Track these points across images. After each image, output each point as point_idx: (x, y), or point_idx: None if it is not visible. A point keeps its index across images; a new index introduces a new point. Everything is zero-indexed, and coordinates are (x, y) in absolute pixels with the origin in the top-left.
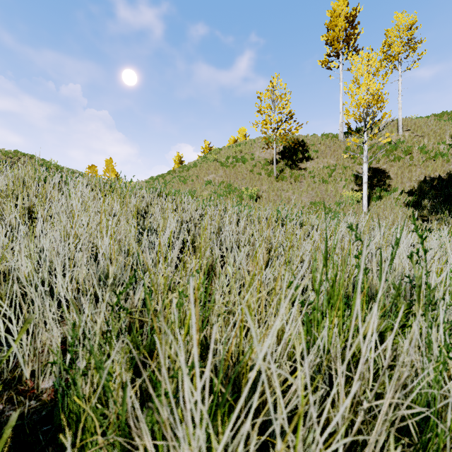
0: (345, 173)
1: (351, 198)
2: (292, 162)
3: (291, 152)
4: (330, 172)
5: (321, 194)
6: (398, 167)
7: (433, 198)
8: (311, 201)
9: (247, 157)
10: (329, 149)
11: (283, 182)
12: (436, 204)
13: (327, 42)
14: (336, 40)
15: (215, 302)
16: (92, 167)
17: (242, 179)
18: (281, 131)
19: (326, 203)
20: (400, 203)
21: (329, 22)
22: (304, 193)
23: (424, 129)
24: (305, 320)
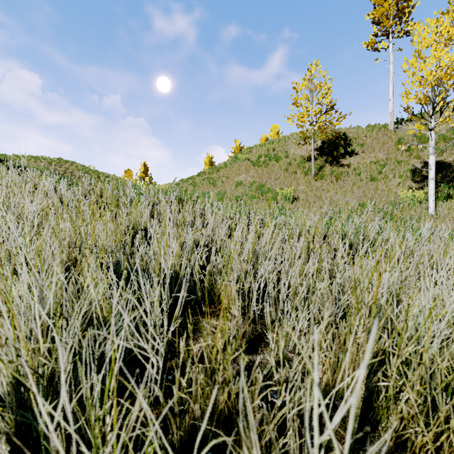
0: (399, 168)
1: (411, 198)
2: (333, 159)
3: (331, 147)
4: (379, 168)
5: (370, 194)
6: None
7: None
8: (359, 202)
9: (281, 155)
10: (377, 142)
11: (323, 181)
12: None
13: (374, 20)
14: (385, 17)
15: None
16: (128, 172)
17: (276, 178)
18: (320, 124)
19: (377, 204)
20: None
21: None
22: (349, 192)
23: None
24: None
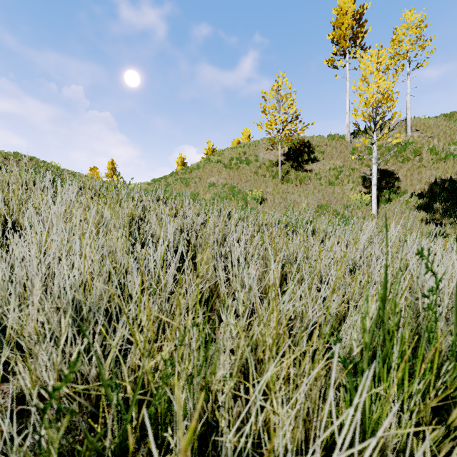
0: (352, 175)
1: (359, 200)
2: (298, 164)
3: (296, 153)
4: (336, 174)
5: (328, 197)
6: (407, 169)
7: (445, 201)
8: (317, 204)
9: (251, 159)
10: (335, 150)
11: (288, 184)
12: (449, 207)
13: (333, 40)
14: (343, 38)
15: (220, 350)
16: (94, 169)
17: (246, 181)
18: (286, 132)
19: (333, 205)
20: (411, 206)
21: (335, 20)
22: (310, 195)
23: (434, 130)
24: (349, 386)
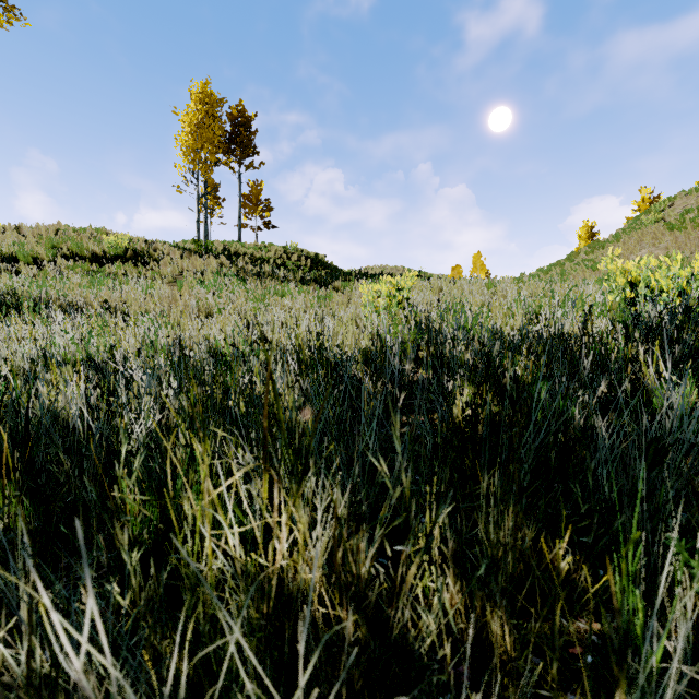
0: None
1: None
2: None
3: None
4: None
5: None
6: None
7: None
8: None
9: None
10: None
11: None
12: None
13: None
14: None
15: None
16: (456, 269)
17: None
18: None
19: None
20: None
21: None
22: None
23: None
24: None
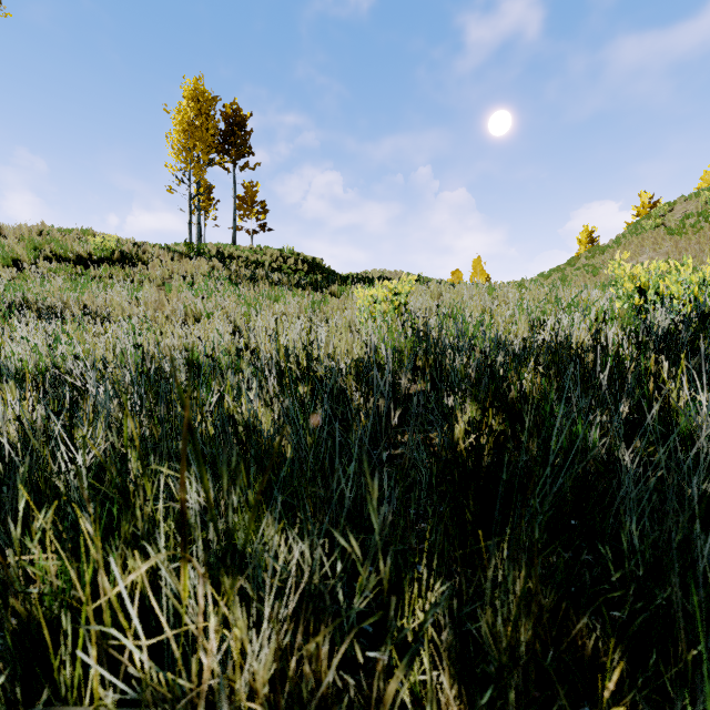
0: None
1: None
2: None
3: None
4: None
5: None
6: None
7: None
8: None
9: None
10: None
11: None
12: None
13: None
14: None
15: None
16: (456, 273)
17: None
18: None
19: None
20: None
21: None
22: None
23: None
24: None
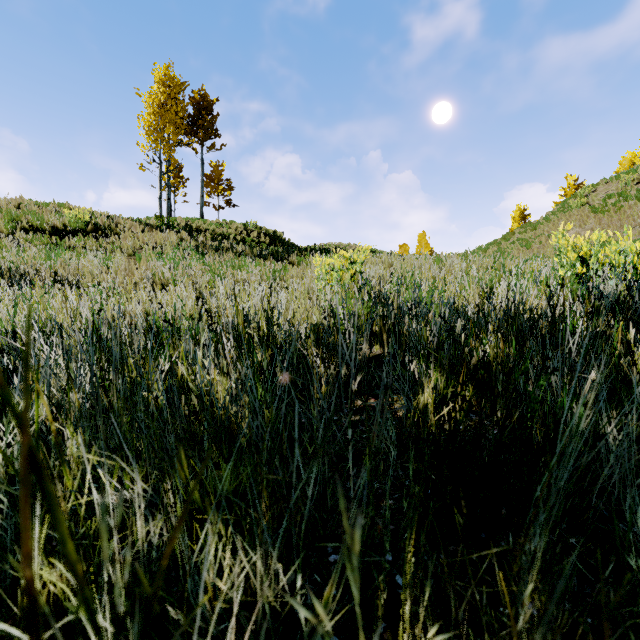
0: None
1: None
2: None
3: None
4: None
5: None
6: None
7: None
8: None
9: None
10: None
11: None
12: None
13: None
14: None
15: None
16: (403, 246)
17: (633, 226)
18: None
19: None
20: None
21: None
22: None
23: None
24: None
